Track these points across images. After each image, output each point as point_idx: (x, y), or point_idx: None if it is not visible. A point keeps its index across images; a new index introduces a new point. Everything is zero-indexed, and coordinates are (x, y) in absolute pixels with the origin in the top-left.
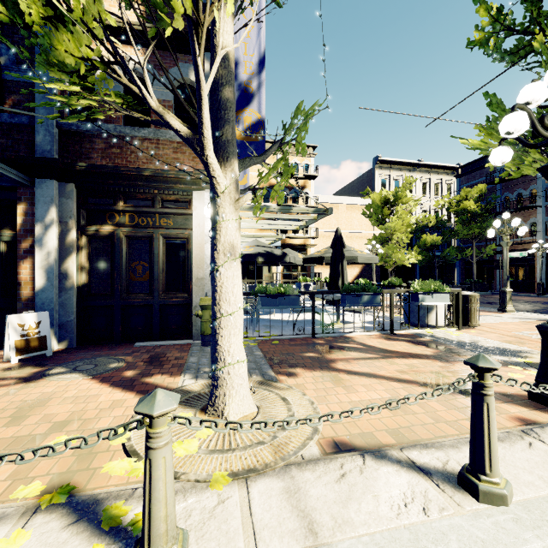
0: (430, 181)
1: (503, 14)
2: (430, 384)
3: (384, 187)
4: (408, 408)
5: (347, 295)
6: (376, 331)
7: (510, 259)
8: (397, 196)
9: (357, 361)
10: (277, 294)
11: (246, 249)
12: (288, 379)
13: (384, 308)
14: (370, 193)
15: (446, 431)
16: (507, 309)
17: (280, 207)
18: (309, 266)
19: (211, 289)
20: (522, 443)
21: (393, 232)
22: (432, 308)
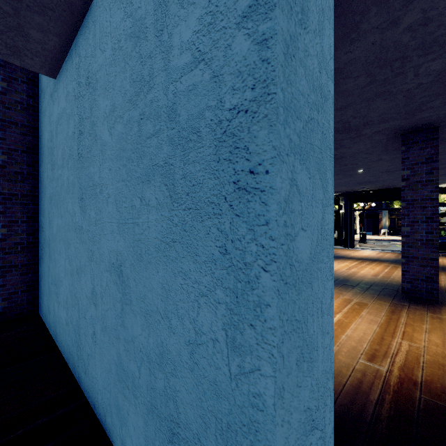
0: None
1: None
2: None
3: None
4: None
5: None
6: None
7: None
8: None
9: None
10: None
11: None
12: None
13: None
14: None
15: None
16: None
17: None
18: None
19: None
20: None
21: None
22: None
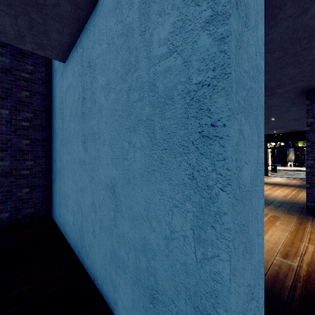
0: None
1: None
2: None
3: None
4: None
5: None
6: None
7: None
8: None
9: None
10: None
11: None
12: None
13: None
14: None
15: None
16: None
17: None
18: None
19: None
20: None
21: None
22: None
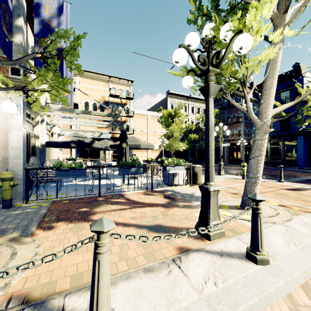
0: (195, 106)
1: (201, 5)
2: (144, 226)
3: (172, 108)
4: (113, 248)
5: (121, 168)
6: (143, 189)
7: (230, 147)
8: (176, 112)
9: (111, 212)
10: (69, 168)
11: (64, 138)
12: (43, 233)
13: (147, 175)
14: (162, 110)
15: (122, 267)
16: (221, 173)
17: (83, 110)
18: (129, 151)
19: (15, 166)
20: (165, 272)
21: (173, 132)
22: (176, 174)
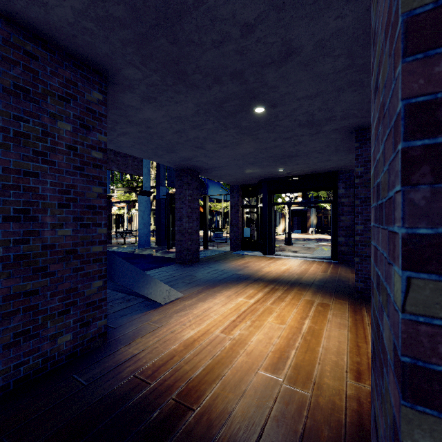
0: None
1: None
2: None
3: None
4: None
5: None
6: None
7: None
8: None
9: None
10: None
11: None
12: None
13: None
14: None
15: None
16: None
17: None
18: None
19: None
20: None
21: None
22: None
